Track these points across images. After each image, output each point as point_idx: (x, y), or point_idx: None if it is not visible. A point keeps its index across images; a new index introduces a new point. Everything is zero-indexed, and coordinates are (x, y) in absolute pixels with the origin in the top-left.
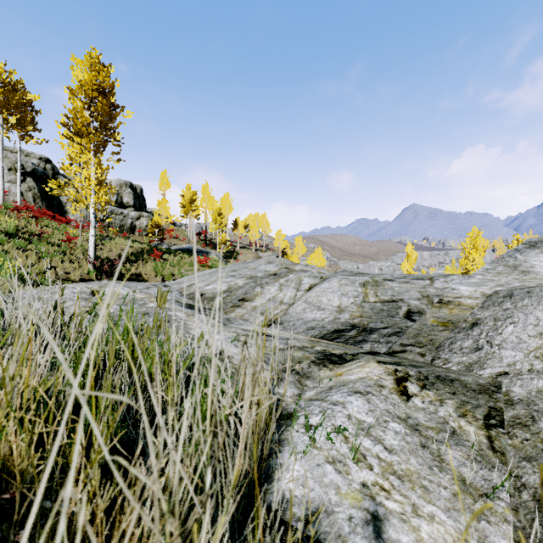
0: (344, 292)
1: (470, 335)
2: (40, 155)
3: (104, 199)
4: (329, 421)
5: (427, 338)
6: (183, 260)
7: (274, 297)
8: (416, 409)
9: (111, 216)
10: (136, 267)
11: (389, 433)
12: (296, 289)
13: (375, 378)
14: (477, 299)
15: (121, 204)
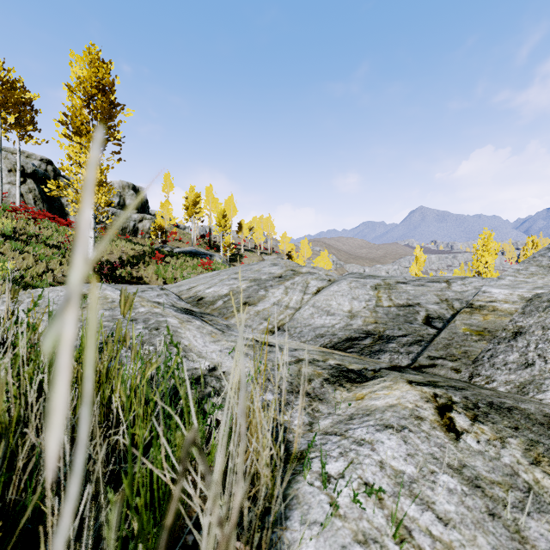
0: (354, 295)
1: (514, 347)
2: (41, 157)
3: (104, 200)
4: (354, 470)
5: (460, 349)
6: (186, 263)
7: (279, 301)
8: (470, 453)
9: (113, 219)
10: (137, 270)
11: (441, 494)
12: (303, 293)
13: (410, 407)
14: (515, 303)
15: (124, 206)
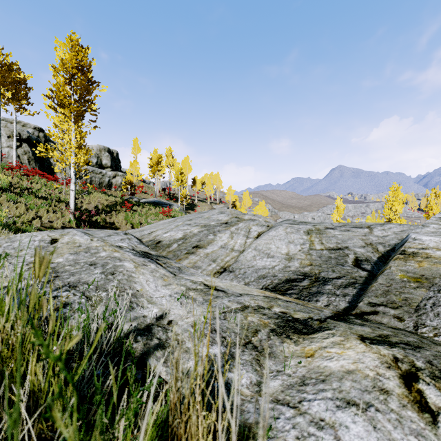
0: (290, 239)
1: None
2: (34, 125)
3: (83, 160)
4: None
5: (400, 296)
6: (150, 211)
7: (225, 244)
8: None
9: (92, 175)
10: (110, 217)
11: None
12: (246, 237)
13: (371, 375)
14: None
15: (101, 165)
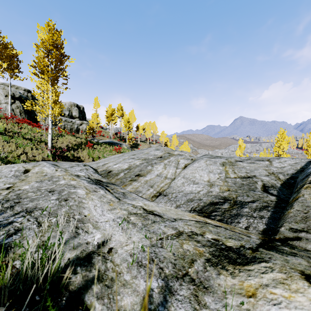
0: (210, 170)
1: None
2: (24, 88)
3: (57, 112)
4: None
5: None
6: (106, 149)
7: (160, 173)
8: None
9: (65, 123)
10: (77, 153)
11: None
12: (176, 167)
13: None
14: None
15: (71, 116)
